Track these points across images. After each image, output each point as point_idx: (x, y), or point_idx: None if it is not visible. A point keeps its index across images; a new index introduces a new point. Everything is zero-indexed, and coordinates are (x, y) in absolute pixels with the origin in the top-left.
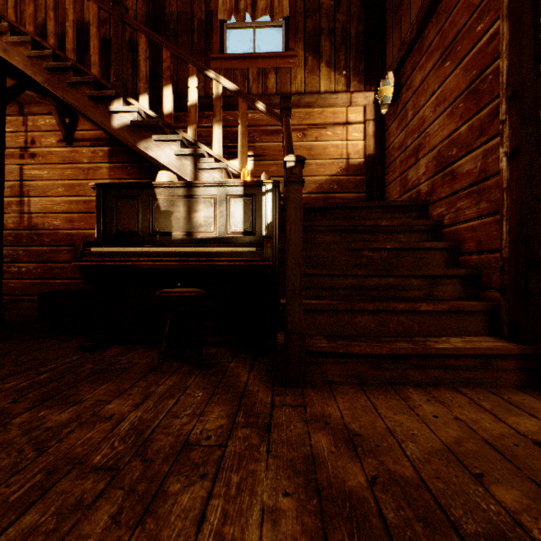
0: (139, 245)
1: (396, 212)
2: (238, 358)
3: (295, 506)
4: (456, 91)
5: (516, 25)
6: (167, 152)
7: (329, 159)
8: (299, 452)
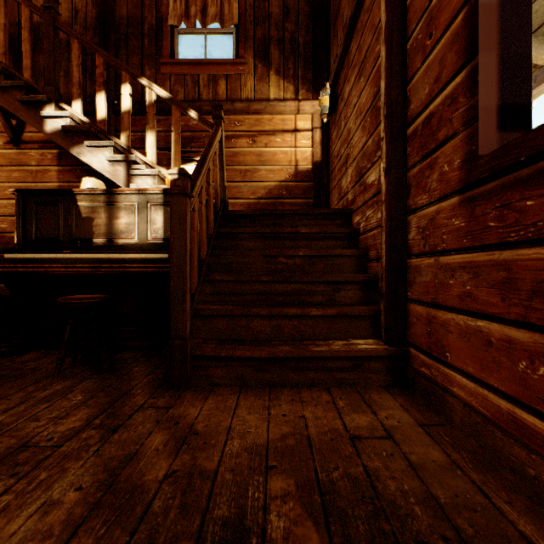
0: (58, 251)
1: (322, 219)
2: (148, 362)
3: (77, 499)
4: (366, 106)
5: (388, 50)
6: (100, 158)
7: (278, 165)
8: (126, 451)
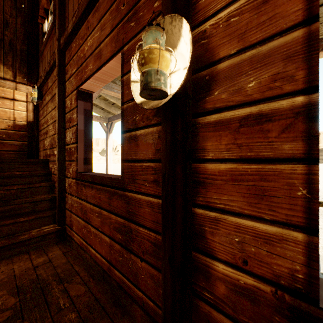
0: None
1: (31, 164)
2: None
3: None
4: (54, 118)
5: (58, 114)
6: None
7: None
8: None
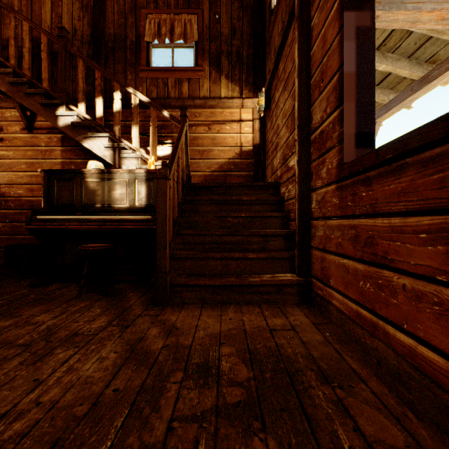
0: (72, 213)
1: (259, 190)
2: (138, 290)
3: (116, 356)
4: (289, 112)
5: (299, 83)
6: (99, 145)
7: (227, 146)
8: (137, 336)
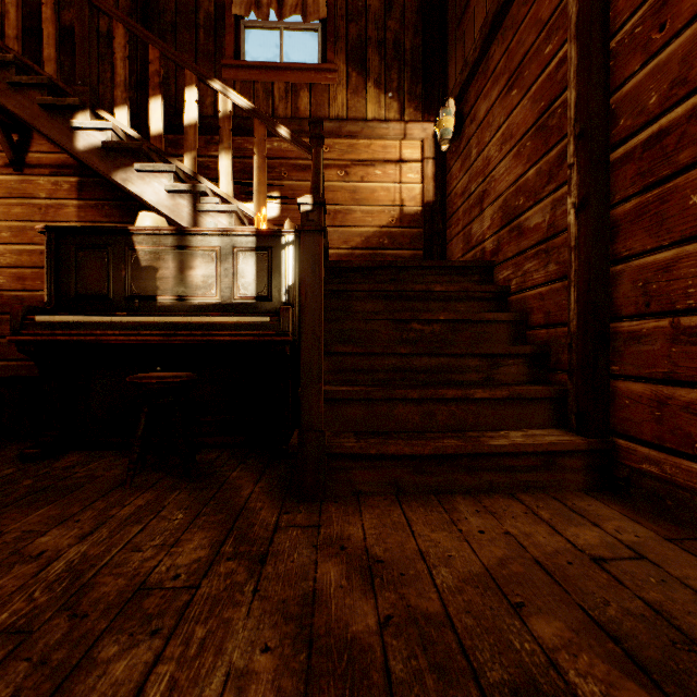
0: (108, 313)
1: (456, 275)
2: (245, 465)
3: (274, 666)
4: (524, 127)
5: (585, 49)
6: (155, 187)
7: (378, 205)
8: (297, 590)
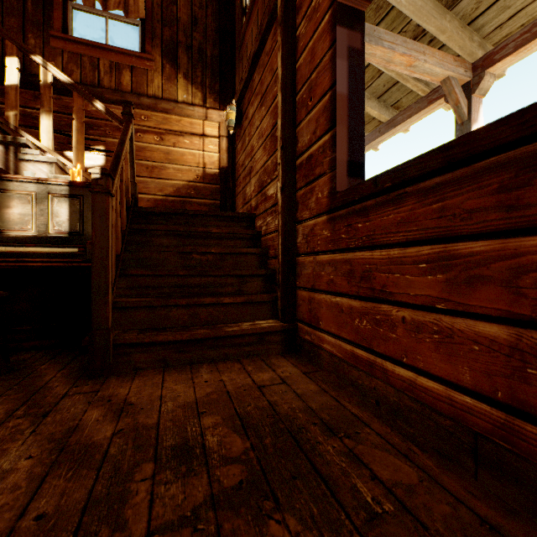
0: None
1: (230, 221)
2: (55, 360)
3: (32, 464)
4: (267, 132)
5: (284, 98)
6: None
7: (186, 165)
8: (65, 426)
